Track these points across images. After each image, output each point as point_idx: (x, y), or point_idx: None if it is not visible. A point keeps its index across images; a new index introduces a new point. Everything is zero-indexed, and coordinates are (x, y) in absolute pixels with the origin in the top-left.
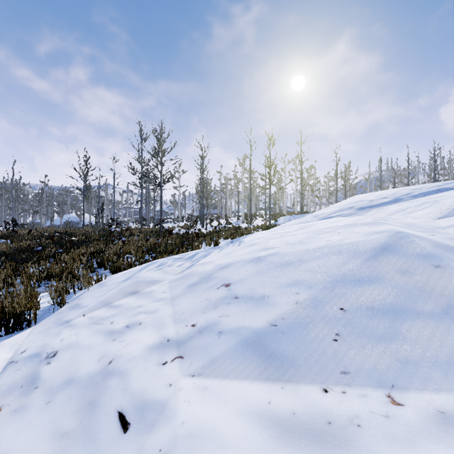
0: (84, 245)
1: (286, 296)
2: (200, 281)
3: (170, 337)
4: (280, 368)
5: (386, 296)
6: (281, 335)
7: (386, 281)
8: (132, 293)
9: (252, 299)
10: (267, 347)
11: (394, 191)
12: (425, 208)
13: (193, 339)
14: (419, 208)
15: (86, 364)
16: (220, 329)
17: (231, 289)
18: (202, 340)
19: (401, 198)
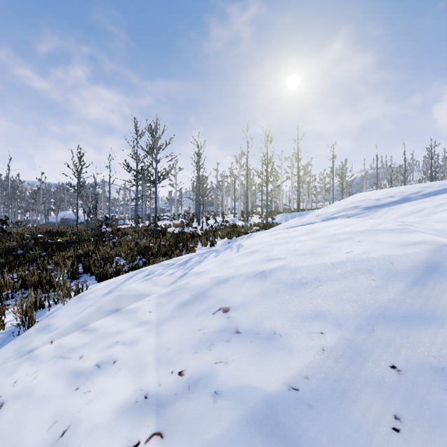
0: (72, 246)
1: (305, 336)
2: (192, 299)
3: (149, 390)
4: None
5: None
6: (308, 409)
7: None
8: (113, 311)
9: (258, 337)
10: (287, 432)
11: (401, 189)
12: None
13: (179, 400)
14: (439, 209)
15: (32, 434)
16: (217, 387)
17: (230, 318)
18: (191, 404)
19: (411, 197)
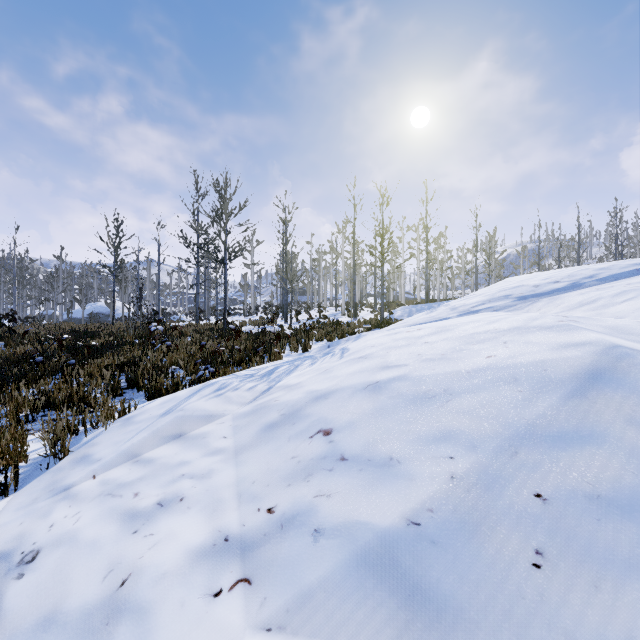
0: (109, 351)
1: (431, 461)
2: (282, 420)
3: (230, 532)
4: (435, 626)
5: (618, 472)
6: (431, 546)
7: (613, 440)
8: (174, 437)
9: (370, 464)
10: (405, 572)
11: (570, 271)
12: (630, 299)
13: (269, 541)
14: (618, 299)
15: (82, 585)
16: (318, 524)
17: (334, 442)
18: (285, 545)
19: (582, 283)
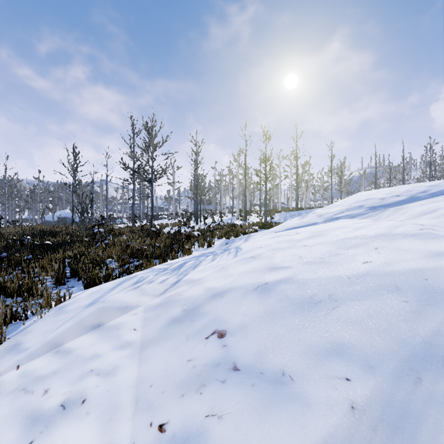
0: (62, 247)
1: (325, 382)
2: (183, 316)
3: None
4: None
5: None
6: None
7: None
8: (93, 327)
9: (262, 379)
10: None
11: (407, 188)
12: None
13: None
14: None
15: None
16: None
17: (227, 346)
18: None
19: (418, 197)
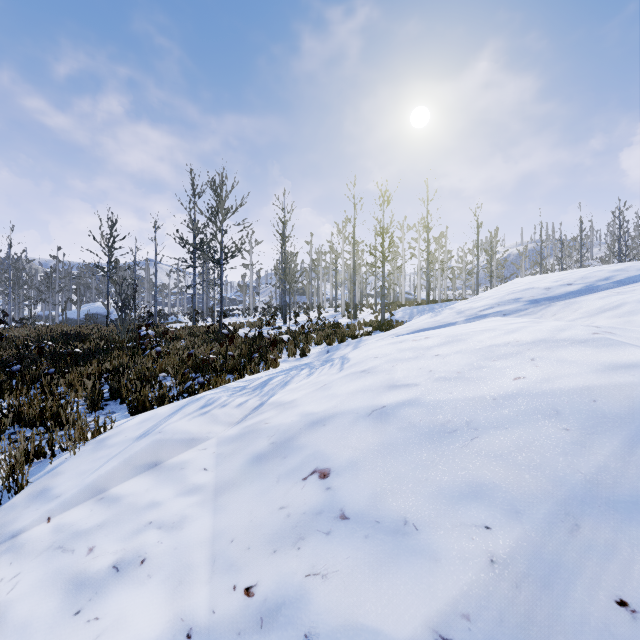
0: (96, 357)
1: (459, 531)
2: (271, 451)
3: (195, 622)
4: None
5: None
6: None
7: None
8: (148, 466)
9: (379, 529)
10: None
11: (582, 273)
12: None
13: None
14: None
15: None
16: (309, 625)
17: (332, 489)
18: None
19: (598, 286)
